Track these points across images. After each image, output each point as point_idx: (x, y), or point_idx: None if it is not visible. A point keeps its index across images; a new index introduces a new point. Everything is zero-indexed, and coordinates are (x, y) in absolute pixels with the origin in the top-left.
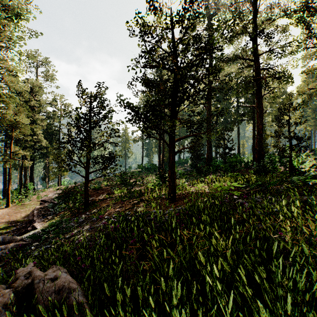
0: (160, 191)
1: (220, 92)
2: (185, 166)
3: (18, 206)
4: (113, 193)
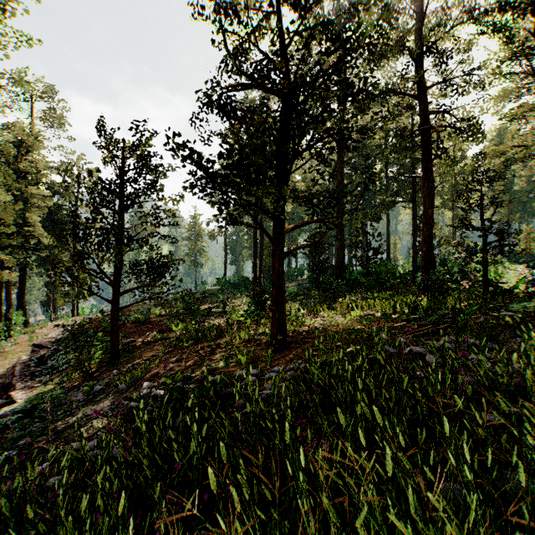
0: (256, 328)
1: (359, 154)
2: (299, 281)
3: None
4: (171, 330)
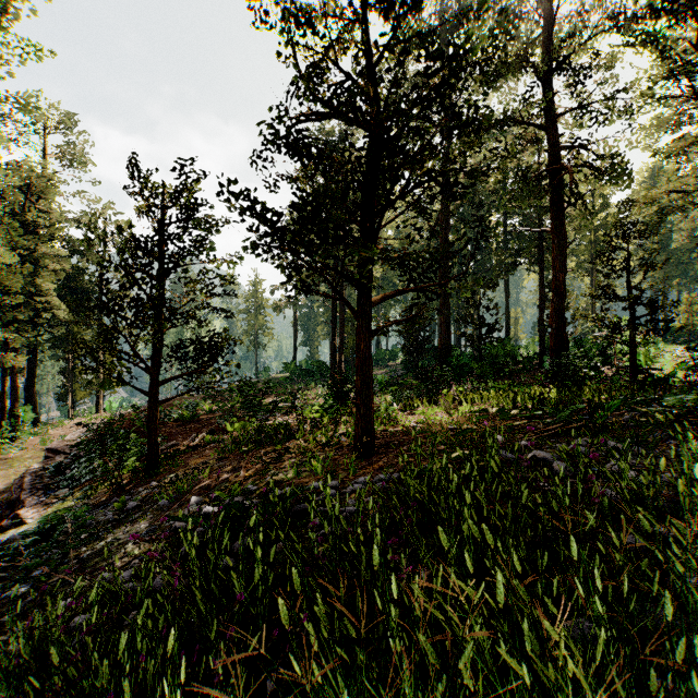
0: (335, 428)
1: (469, 201)
2: (391, 366)
3: None
4: (224, 430)
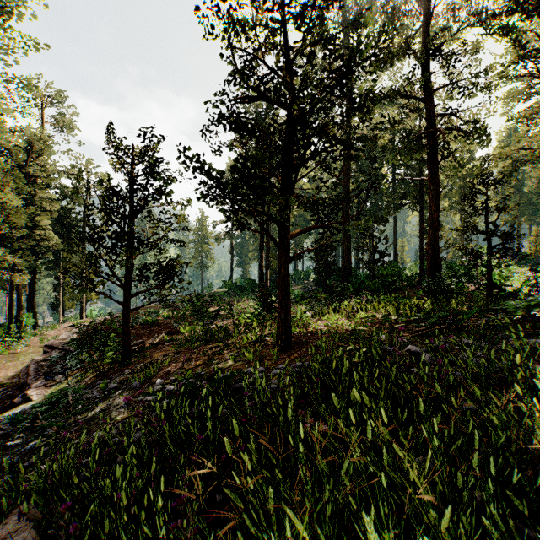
0: (262, 329)
1: (365, 157)
2: (305, 283)
3: (3, 356)
4: (178, 331)
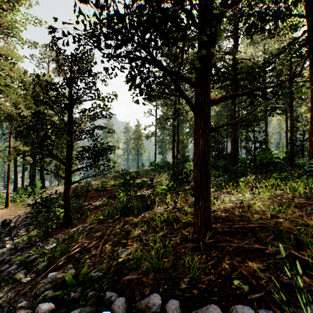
0: (175, 204)
1: None
2: None
3: (18, 206)
4: (116, 196)
